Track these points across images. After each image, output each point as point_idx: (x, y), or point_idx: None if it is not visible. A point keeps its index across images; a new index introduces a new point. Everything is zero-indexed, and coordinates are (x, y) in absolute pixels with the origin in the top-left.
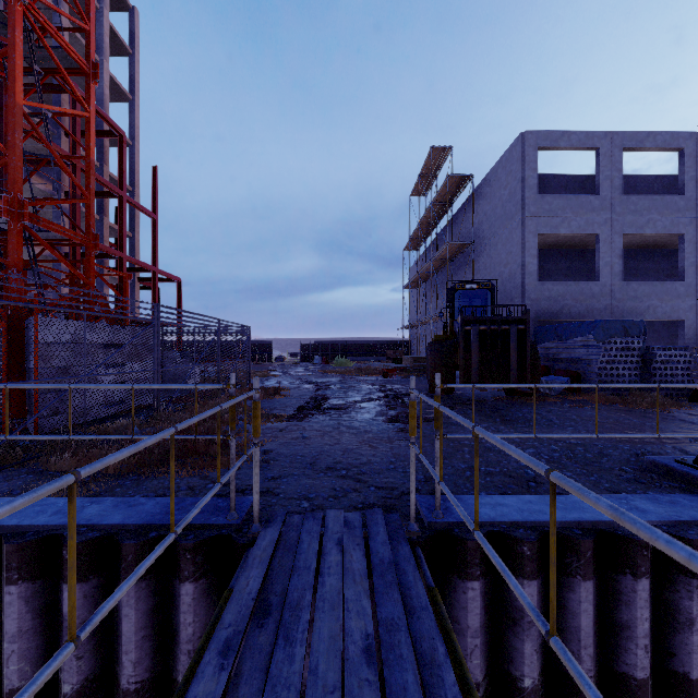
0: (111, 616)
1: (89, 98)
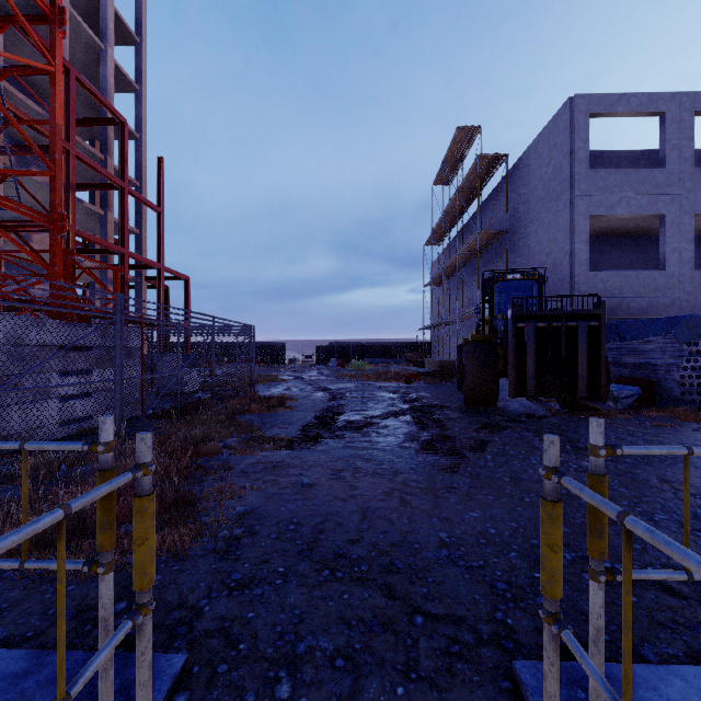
0: None
1: (55, 50)
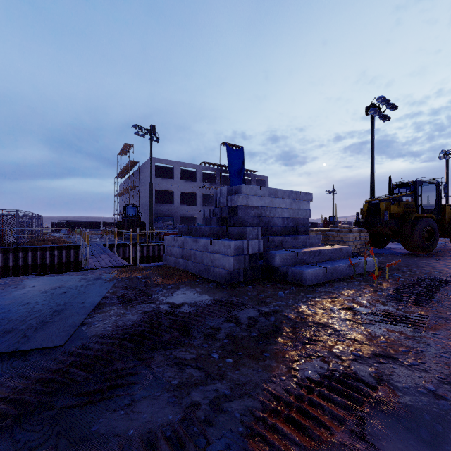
0: (61, 255)
1: None
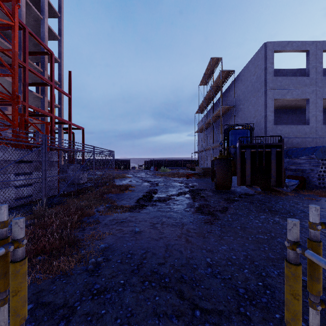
0: None
1: (14, 14)
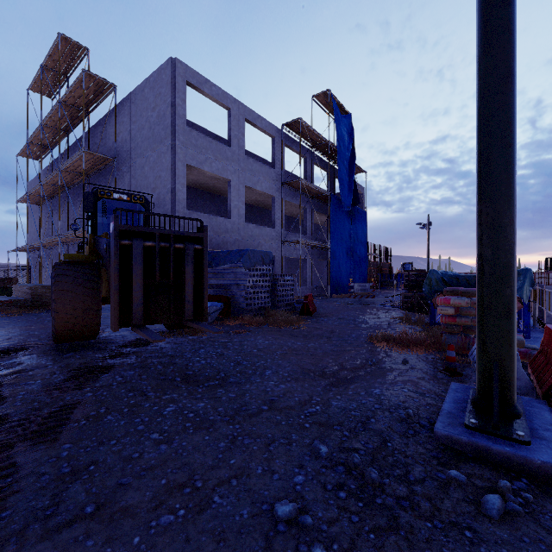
0: None
1: None
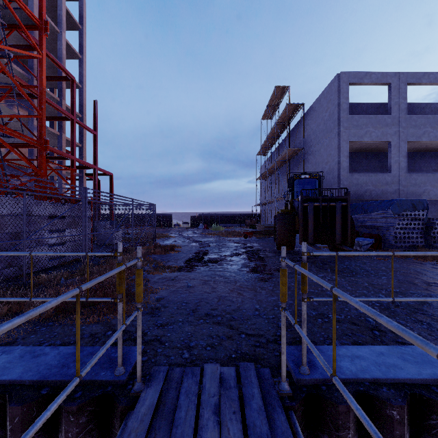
0: None
1: (42, 45)
